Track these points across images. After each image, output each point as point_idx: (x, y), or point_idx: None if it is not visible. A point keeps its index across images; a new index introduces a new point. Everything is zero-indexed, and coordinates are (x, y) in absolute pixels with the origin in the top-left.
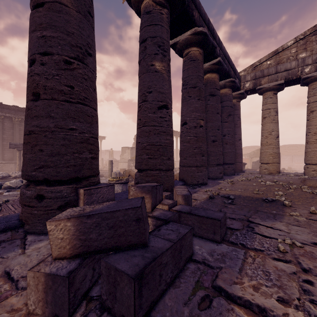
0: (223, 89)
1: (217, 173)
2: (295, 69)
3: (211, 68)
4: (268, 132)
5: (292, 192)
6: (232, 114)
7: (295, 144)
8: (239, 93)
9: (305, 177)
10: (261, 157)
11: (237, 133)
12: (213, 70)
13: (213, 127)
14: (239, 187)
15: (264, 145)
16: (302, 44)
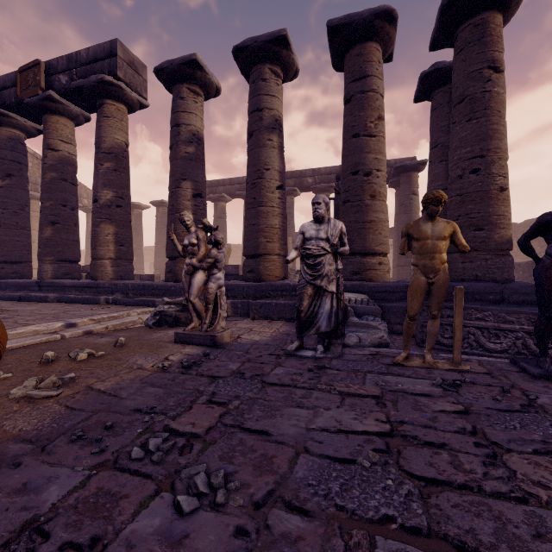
0: None
1: None
2: None
3: None
4: None
5: None
6: None
7: None
8: None
9: None
10: None
11: None
12: None
13: None
14: None
15: None
16: None
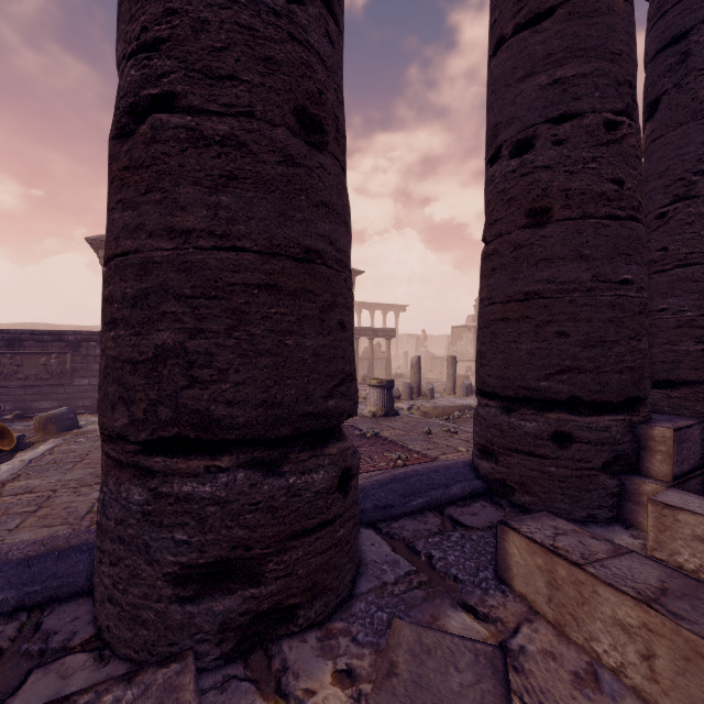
0: None
1: None
2: None
3: None
4: None
5: None
6: None
7: None
8: None
9: None
10: None
11: None
12: None
13: None
14: None
15: None
16: None
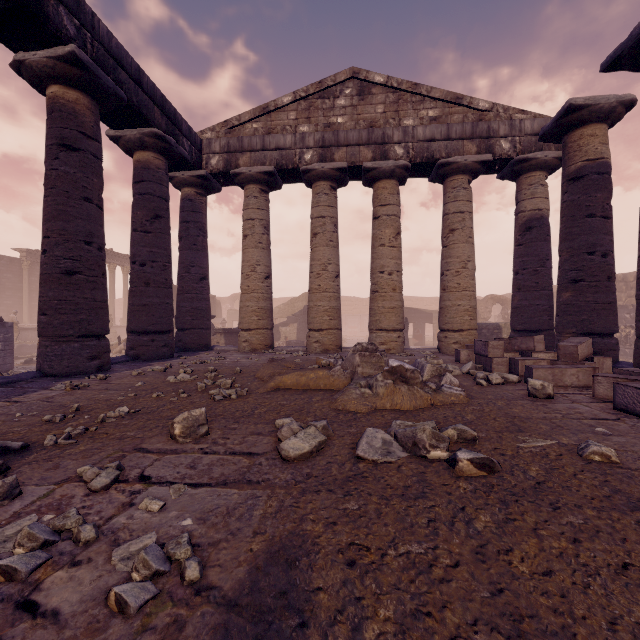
0: (141, 152)
1: (81, 358)
2: (292, 150)
3: (57, 68)
4: (251, 267)
5: (175, 401)
6: (163, 215)
7: (351, 297)
8: (199, 175)
9: (299, 355)
10: (240, 316)
11: (198, 264)
12: (66, 77)
13: (68, 234)
14: (54, 402)
15: (244, 292)
16: (305, 109)
